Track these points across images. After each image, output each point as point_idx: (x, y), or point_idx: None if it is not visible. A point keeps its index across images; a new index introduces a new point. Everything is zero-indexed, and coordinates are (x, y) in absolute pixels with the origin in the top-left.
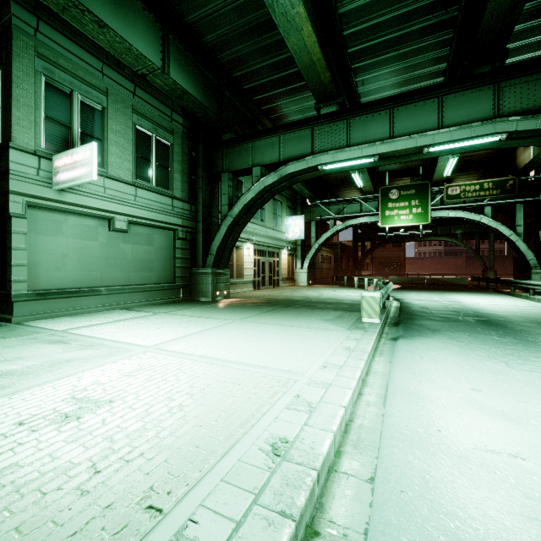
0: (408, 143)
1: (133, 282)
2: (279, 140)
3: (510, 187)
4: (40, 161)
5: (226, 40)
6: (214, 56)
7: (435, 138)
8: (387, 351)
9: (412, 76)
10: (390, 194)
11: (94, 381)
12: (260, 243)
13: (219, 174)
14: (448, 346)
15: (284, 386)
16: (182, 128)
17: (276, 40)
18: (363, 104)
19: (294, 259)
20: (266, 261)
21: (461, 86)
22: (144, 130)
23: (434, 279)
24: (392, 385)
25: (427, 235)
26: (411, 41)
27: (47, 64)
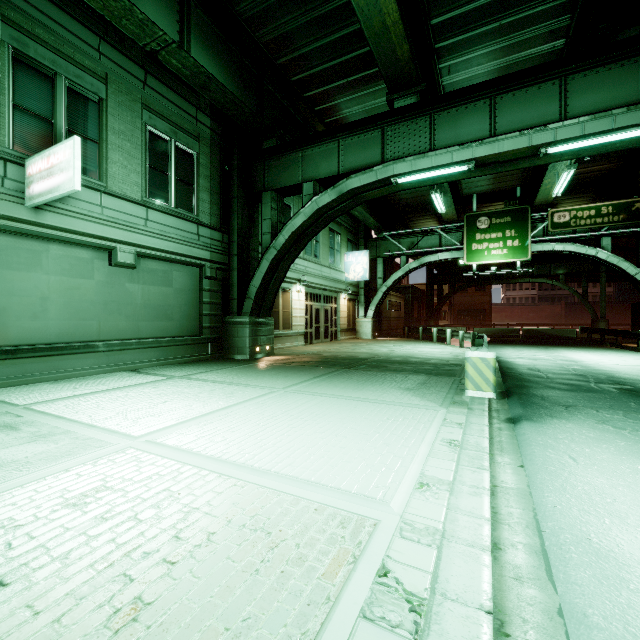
0: (518, 142)
1: (144, 335)
2: (338, 147)
3: (636, 211)
4: (6, 167)
5: (266, 9)
6: (251, 33)
7: (558, 133)
8: (509, 443)
9: (515, 59)
10: (479, 223)
11: (3, 520)
12: (314, 285)
13: (259, 193)
14: (605, 435)
15: (355, 539)
16: (211, 133)
17: (335, 8)
18: (454, 92)
19: (356, 305)
20: (321, 308)
21: (594, 61)
22: (158, 133)
23: (532, 330)
24: (549, 525)
25: (520, 276)
26: (518, 6)
27: (18, 33)
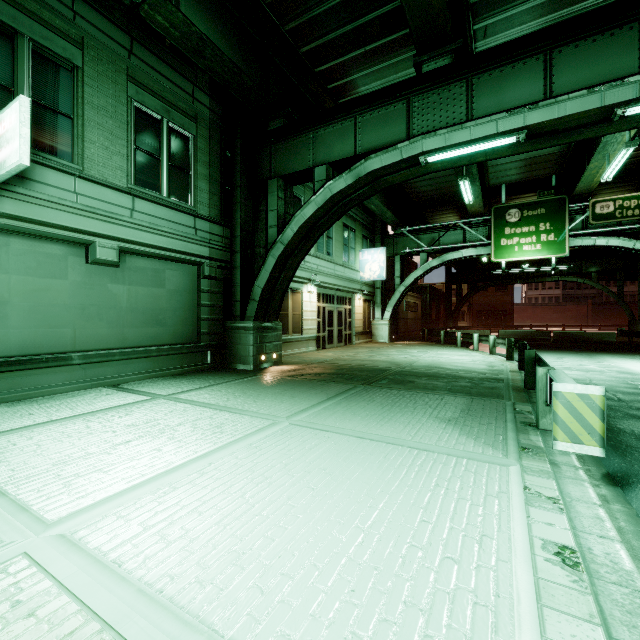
0: (586, 102)
1: (131, 343)
2: (354, 124)
3: None
4: None
5: None
6: None
7: None
8: (639, 536)
9: (567, 15)
10: (508, 216)
11: None
12: (326, 285)
13: (265, 181)
14: None
15: None
16: (210, 113)
17: None
18: (498, 47)
19: (371, 306)
20: (334, 310)
21: None
22: (147, 110)
23: (565, 333)
24: None
25: (547, 274)
26: None
27: None
